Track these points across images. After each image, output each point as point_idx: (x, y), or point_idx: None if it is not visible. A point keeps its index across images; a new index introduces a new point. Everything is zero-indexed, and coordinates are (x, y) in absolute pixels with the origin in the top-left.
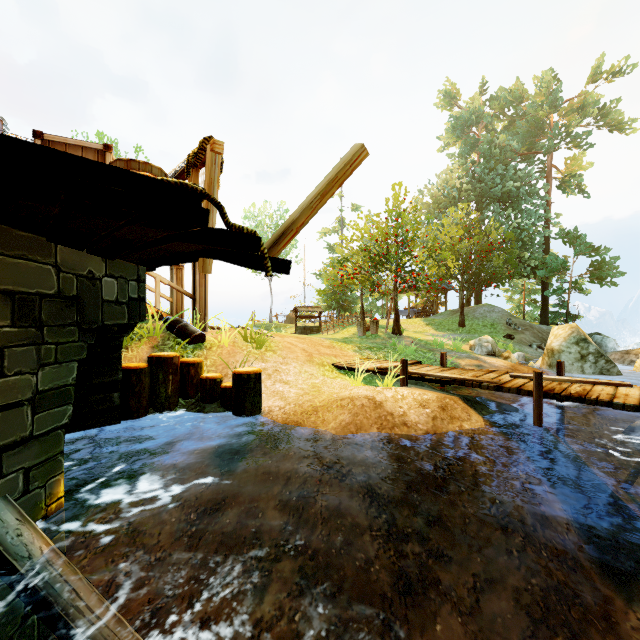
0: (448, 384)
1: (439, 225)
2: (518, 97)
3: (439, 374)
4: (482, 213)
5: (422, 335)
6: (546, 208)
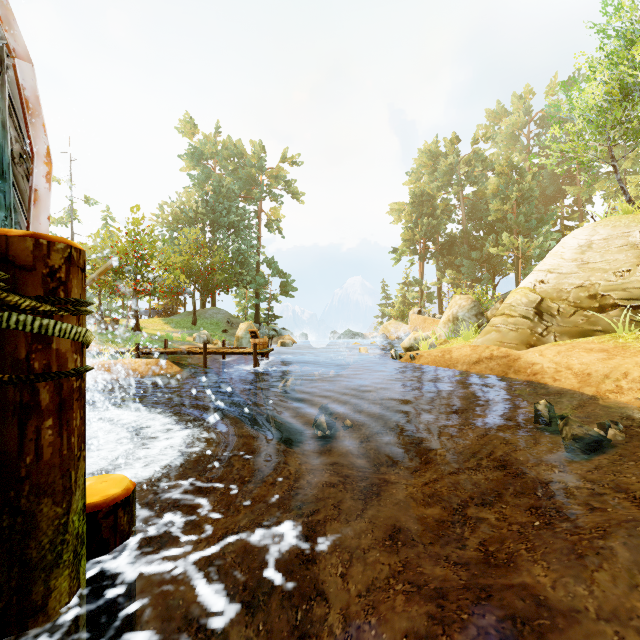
0: (165, 355)
1: (179, 239)
2: (240, 152)
3: (160, 350)
4: (214, 235)
5: (160, 332)
6: (257, 240)
